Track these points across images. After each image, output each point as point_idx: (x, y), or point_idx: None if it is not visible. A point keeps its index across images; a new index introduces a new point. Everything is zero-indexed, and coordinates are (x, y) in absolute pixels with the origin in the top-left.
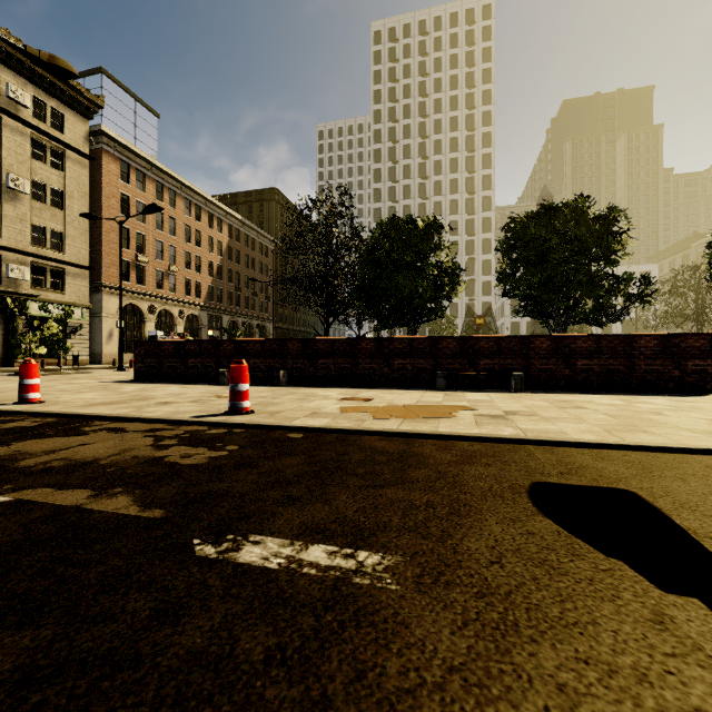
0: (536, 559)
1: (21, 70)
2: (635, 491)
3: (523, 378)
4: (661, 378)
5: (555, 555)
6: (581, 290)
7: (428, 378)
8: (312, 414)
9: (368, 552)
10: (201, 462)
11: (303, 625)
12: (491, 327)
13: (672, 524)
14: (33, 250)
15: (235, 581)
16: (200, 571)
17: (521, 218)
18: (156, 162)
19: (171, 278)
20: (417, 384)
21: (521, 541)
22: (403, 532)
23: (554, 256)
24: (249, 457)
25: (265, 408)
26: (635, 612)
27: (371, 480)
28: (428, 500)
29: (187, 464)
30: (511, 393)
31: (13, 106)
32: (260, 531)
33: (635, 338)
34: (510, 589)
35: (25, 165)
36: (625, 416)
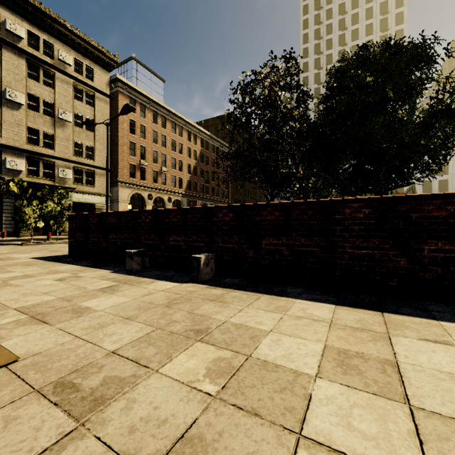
0: None
1: (67, 41)
2: None
3: None
4: None
5: None
6: None
7: None
8: None
9: None
10: None
11: None
12: None
13: None
14: (75, 159)
15: None
16: None
17: None
18: (152, 98)
19: (163, 176)
20: None
21: None
22: None
23: None
24: None
25: None
26: None
27: None
28: None
29: None
30: None
31: (62, 65)
32: None
33: None
34: None
35: (69, 103)
36: None
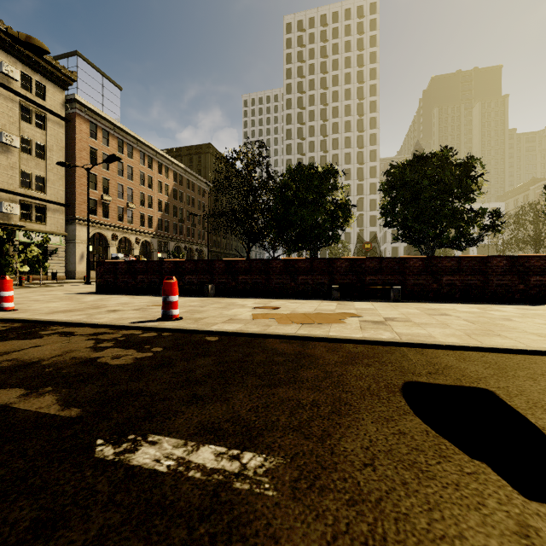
0: (406, 460)
1: (12, 52)
2: (494, 390)
3: (400, 291)
4: (509, 291)
5: (424, 457)
6: (446, 222)
7: (325, 291)
8: (228, 320)
9: (253, 453)
10: (128, 362)
11: (174, 540)
12: (376, 251)
13: (528, 423)
14: (22, 191)
15: (122, 486)
16: (93, 474)
17: (398, 165)
18: (117, 124)
19: (129, 213)
20: (317, 295)
21: (393, 441)
22: (287, 432)
23: (425, 194)
24: (169, 358)
25: (192, 315)
26: (501, 523)
27: (267, 379)
28: (314, 399)
29: (115, 364)
30: (390, 302)
31: (6, 79)
32: (160, 430)
33: (489, 259)
34: (380, 495)
35: (15, 125)
36: (482, 322)
